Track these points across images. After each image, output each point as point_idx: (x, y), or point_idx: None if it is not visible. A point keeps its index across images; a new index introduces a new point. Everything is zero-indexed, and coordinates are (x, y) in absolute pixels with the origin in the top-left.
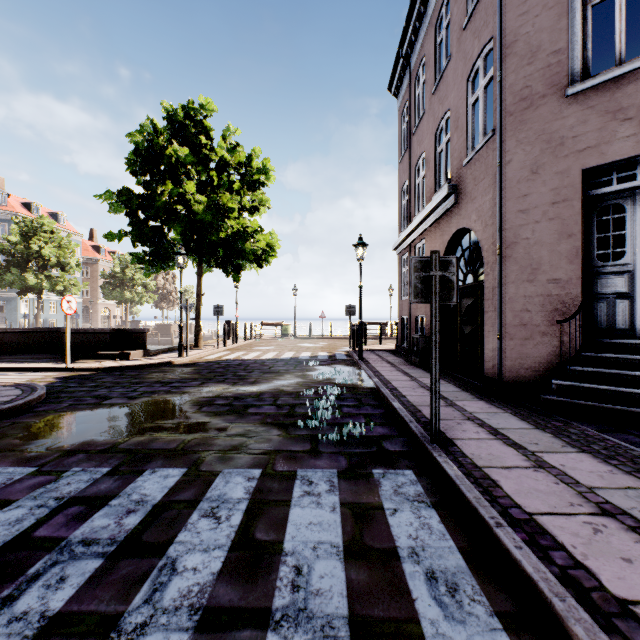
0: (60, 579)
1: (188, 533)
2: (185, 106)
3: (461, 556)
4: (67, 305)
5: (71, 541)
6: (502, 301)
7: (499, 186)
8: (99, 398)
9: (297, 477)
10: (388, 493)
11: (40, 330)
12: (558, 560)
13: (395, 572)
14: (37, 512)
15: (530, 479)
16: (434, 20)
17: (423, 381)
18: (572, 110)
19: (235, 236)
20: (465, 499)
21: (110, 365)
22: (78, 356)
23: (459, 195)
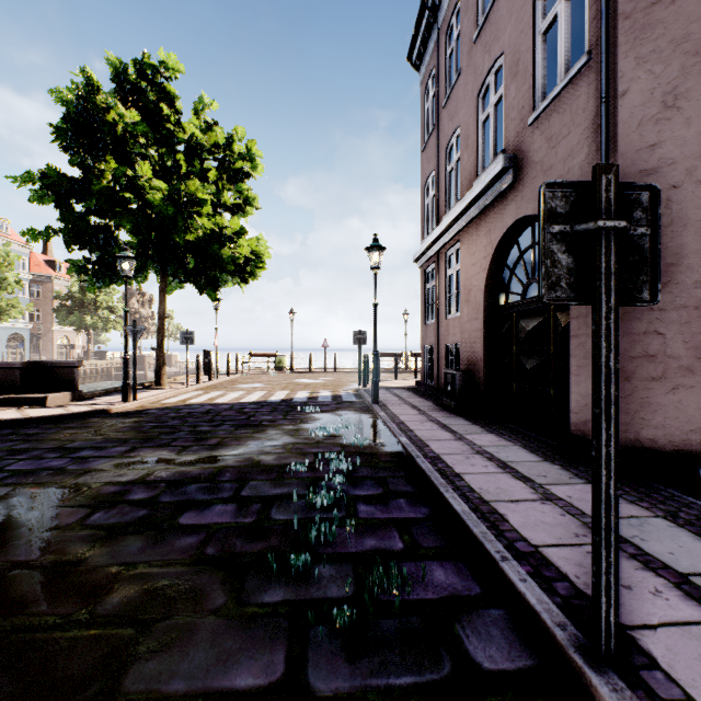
0: None
1: None
2: (138, 61)
3: None
4: None
5: None
6: None
7: (605, 135)
8: None
9: None
10: None
11: None
12: None
13: None
14: None
15: None
16: None
17: (474, 441)
18: None
19: (209, 240)
20: None
21: (4, 417)
22: None
23: (520, 170)
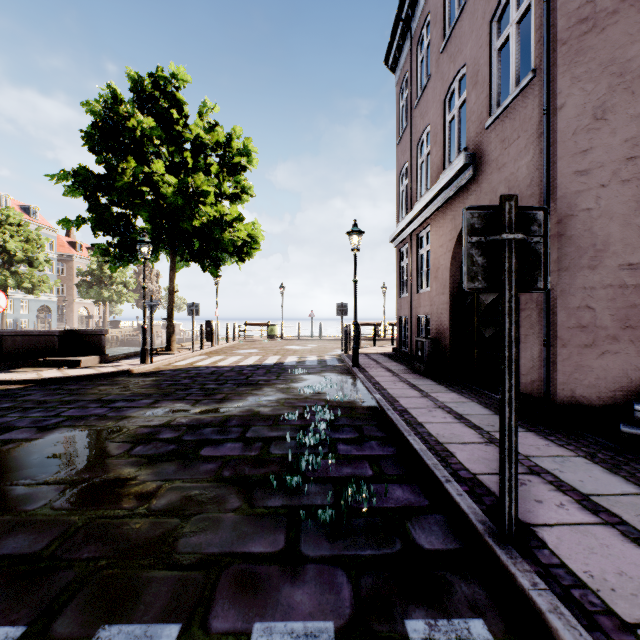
0: None
1: None
2: (153, 74)
3: None
4: None
5: None
6: (549, 295)
7: (546, 141)
8: None
9: None
10: None
11: None
12: None
13: None
14: None
15: None
16: None
17: (438, 398)
18: None
19: (212, 225)
20: None
21: (49, 375)
22: (17, 363)
23: (479, 166)
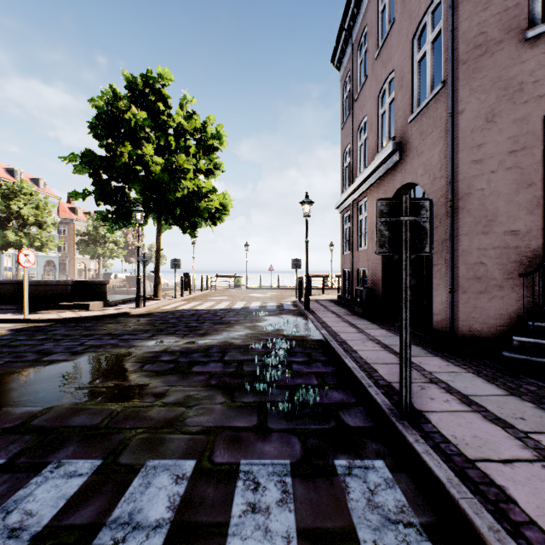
0: None
1: None
2: (144, 75)
3: None
4: (24, 258)
5: None
6: (454, 254)
7: (451, 137)
8: (41, 354)
9: (239, 475)
10: (360, 506)
11: (7, 282)
12: None
13: None
14: None
15: None
16: None
17: (370, 333)
18: (532, 54)
19: (191, 196)
20: (473, 526)
21: (67, 316)
22: (40, 307)
23: (404, 152)
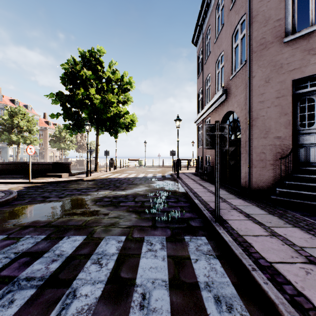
0: (10, 301)
1: (84, 273)
2: (90, 50)
3: (233, 287)
4: (29, 150)
5: (20, 278)
6: (250, 148)
7: (249, 89)
8: (44, 197)
9: (144, 241)
10: (193, 250)
11: (17, 163)
12: (288, 291)
13: (197, 297)
14: (3, 261)
15: (268, 242)
16: (215, 6)
17: (210, 189)
18: (287, 49)
19: (115, 116)
20: (234, 254)
21: (51, 180)
22: (36, 176)
23: (228, 94)
